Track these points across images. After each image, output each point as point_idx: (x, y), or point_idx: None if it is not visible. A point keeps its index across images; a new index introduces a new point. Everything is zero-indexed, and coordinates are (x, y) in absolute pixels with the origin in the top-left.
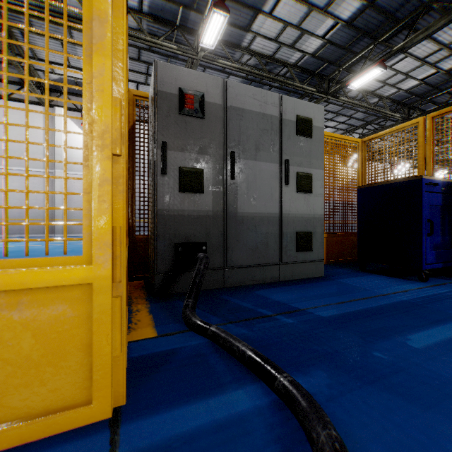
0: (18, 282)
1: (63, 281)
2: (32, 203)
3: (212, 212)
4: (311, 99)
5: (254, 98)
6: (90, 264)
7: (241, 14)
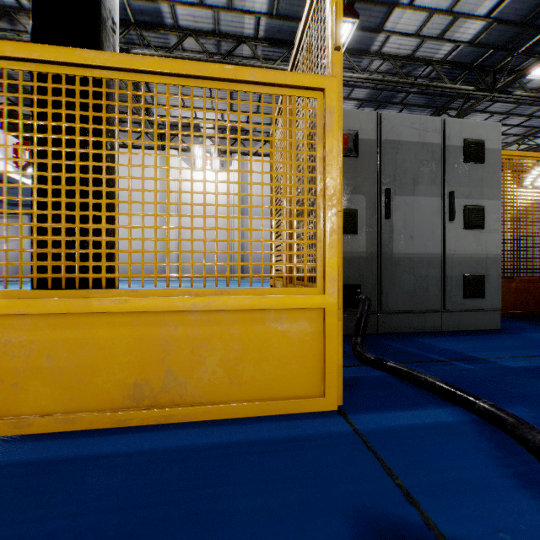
0: (283, 303)
1: (308, 305)
2: (150, 247)
3: (366, 254)
4: (467, 100)
5: (412, 127)
6: (321, 294)
7: (371, 14)
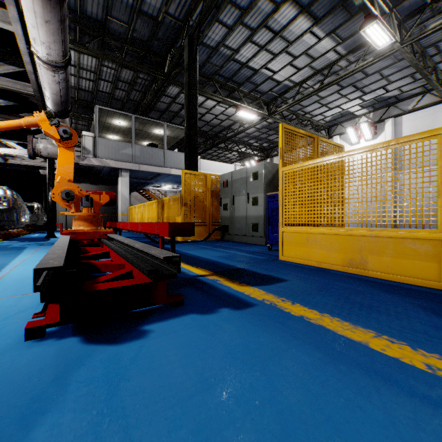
0: None
1: None
2: None
3: (229, 216)
4: None
5: (239, 173)
6: None
7: None
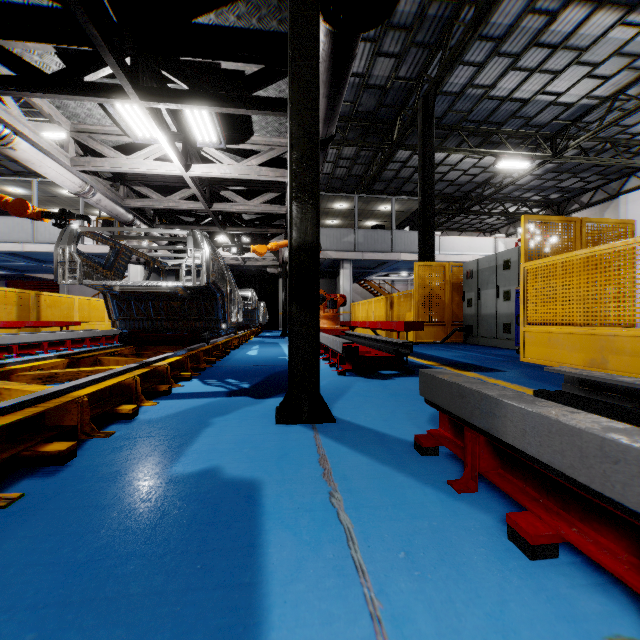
0: None
1: None
2: None
3: (474, 314)
4: None
5: (486, 262)
6: None
7: None
